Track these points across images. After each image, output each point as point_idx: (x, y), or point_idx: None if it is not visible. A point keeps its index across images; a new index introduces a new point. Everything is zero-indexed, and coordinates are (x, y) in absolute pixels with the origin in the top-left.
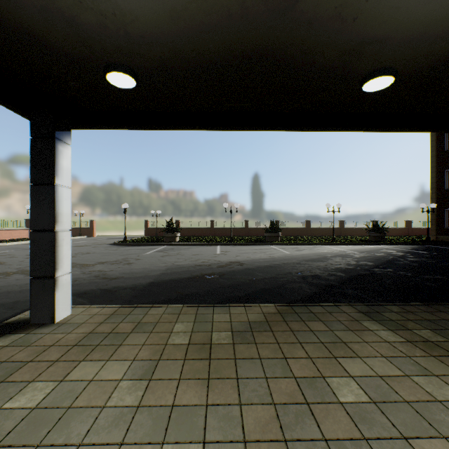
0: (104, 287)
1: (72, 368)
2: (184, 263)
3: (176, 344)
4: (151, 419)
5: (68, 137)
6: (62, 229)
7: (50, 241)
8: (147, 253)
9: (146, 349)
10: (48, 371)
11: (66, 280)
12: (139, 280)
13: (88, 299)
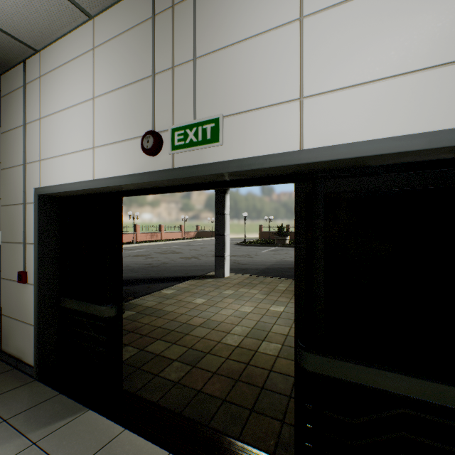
0: (240, 268)
1: (238, 289)
2: (290, 259)
3: (279, 289)
4: (269, 301)
5: (228, 190)
6: (226, 234)
7: (222, 240)
8: (262, 252)
9: (266, 288)
10: (230, 288)
11: (228, 259)
12: (259, 266)
13: (234, 271)
